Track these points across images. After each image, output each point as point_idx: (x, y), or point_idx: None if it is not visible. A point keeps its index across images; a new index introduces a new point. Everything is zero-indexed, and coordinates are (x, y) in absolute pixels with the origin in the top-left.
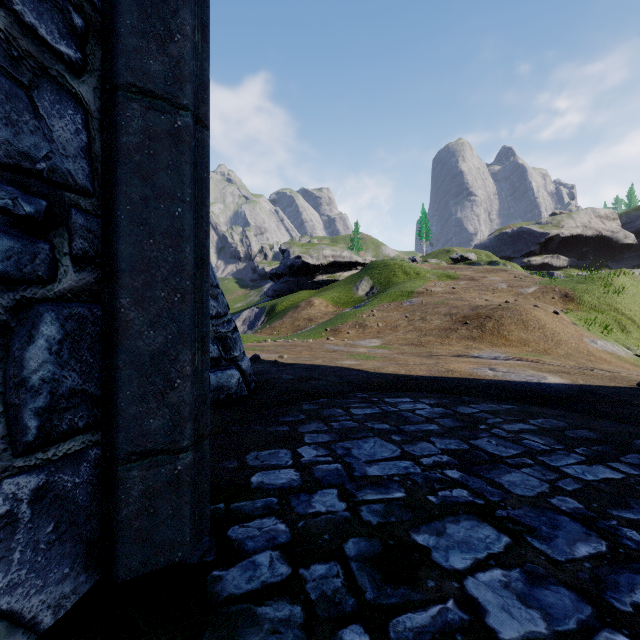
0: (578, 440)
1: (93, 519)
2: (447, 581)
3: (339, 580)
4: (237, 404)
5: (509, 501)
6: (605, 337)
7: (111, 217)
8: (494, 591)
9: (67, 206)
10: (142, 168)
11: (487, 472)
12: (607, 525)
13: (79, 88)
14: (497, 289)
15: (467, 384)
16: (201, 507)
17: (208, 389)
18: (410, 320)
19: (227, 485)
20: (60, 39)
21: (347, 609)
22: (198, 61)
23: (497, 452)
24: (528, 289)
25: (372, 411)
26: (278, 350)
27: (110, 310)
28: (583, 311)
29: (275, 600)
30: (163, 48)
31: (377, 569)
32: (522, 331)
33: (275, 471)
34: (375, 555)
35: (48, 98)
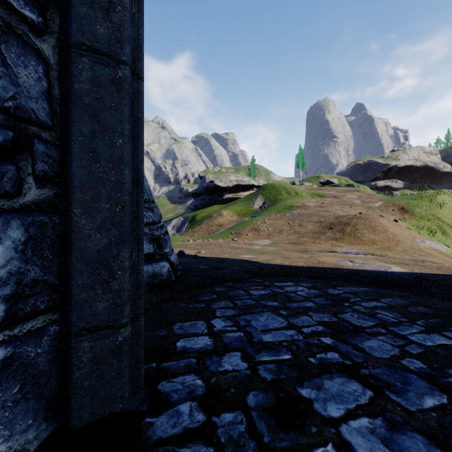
0: (418, 314)
1: (52, 380)
2: (326, 427)
3: (243, 426)
4: (167, 287)
5: (370, 362)
6: (431, 238)
7: (67, 146)
8: (363, 436)
9: (30, 137)
10: (91, 108)
11: (352, 339)
12: (446, 381)
13: (41, 45)
14: (353, 204)
15: (334, 272)
16: (137, 368)
17: (143, 278)
18: (291, 226)
19: (158, 349)
20: (25, 5)
21: (249, 451)
22: (135, 28)
23: (358, 323)
24: (375, 204)
25: (265, 292)
26: (197, 247)
27: (66, 218)
28: (415, 219)
29: (193, 443)
30: (107, 16)
31: (272, 417)
32: (371, 234)
33: (194, 338)
34: (270, 405)
35: (14, 51)
